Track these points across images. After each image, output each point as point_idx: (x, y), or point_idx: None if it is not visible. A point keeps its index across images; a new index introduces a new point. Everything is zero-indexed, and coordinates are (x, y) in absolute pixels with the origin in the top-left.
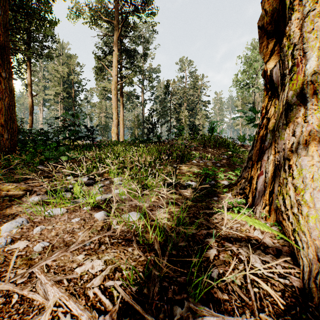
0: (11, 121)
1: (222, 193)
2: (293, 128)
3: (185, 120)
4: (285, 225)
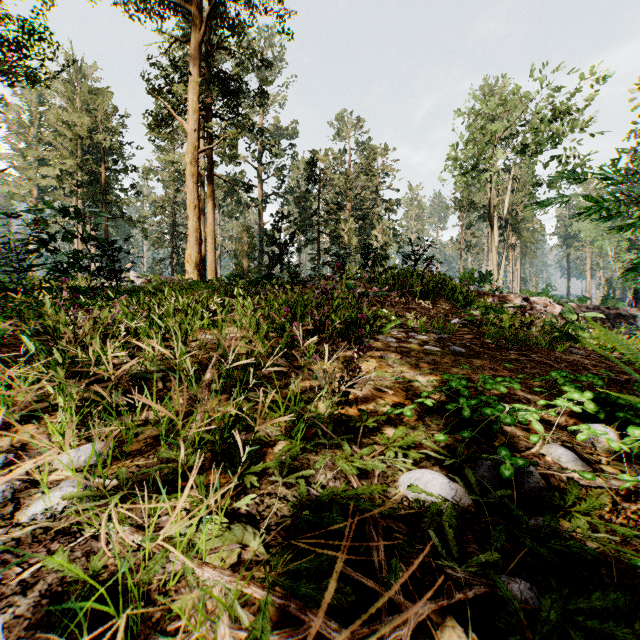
0: None
1: None
2: None
3: (349, 239)
4: None
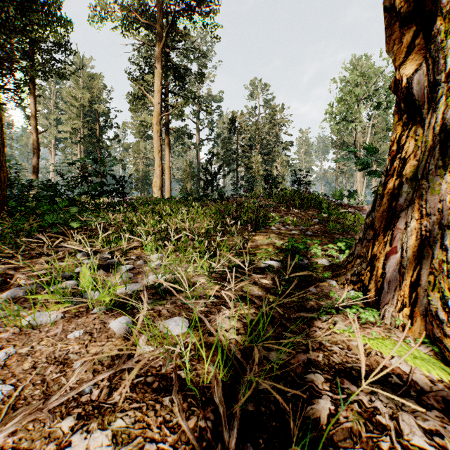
0: None
1: (322, 279)
2: None
3: (257, 169)
4: None
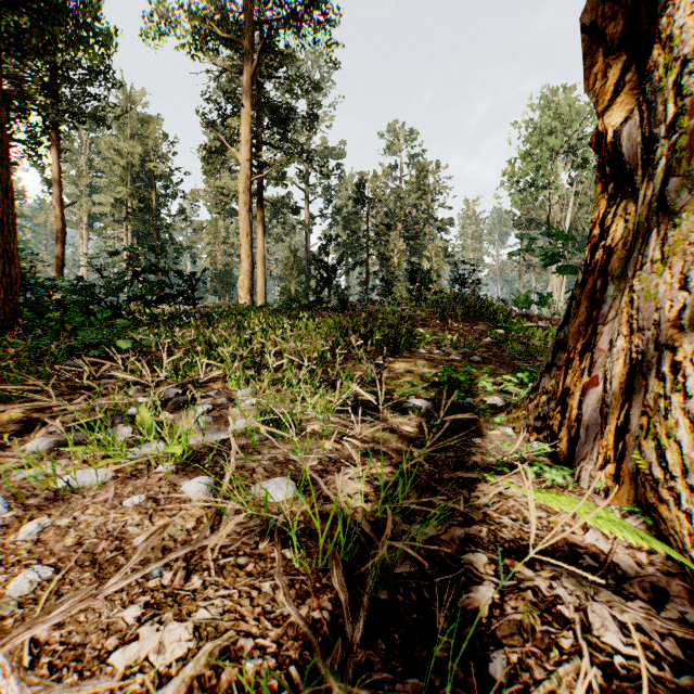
0: (7, 259)
1: (492, 426)
2: (681, 269)
3: (399, 261)
4: (668, 518)
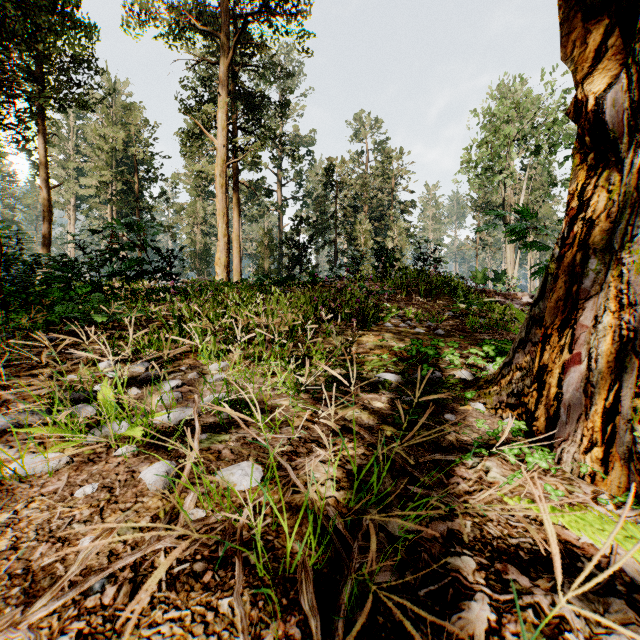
0: None
1: (462, 401)
2: None
3: (365, 240)
4: None
